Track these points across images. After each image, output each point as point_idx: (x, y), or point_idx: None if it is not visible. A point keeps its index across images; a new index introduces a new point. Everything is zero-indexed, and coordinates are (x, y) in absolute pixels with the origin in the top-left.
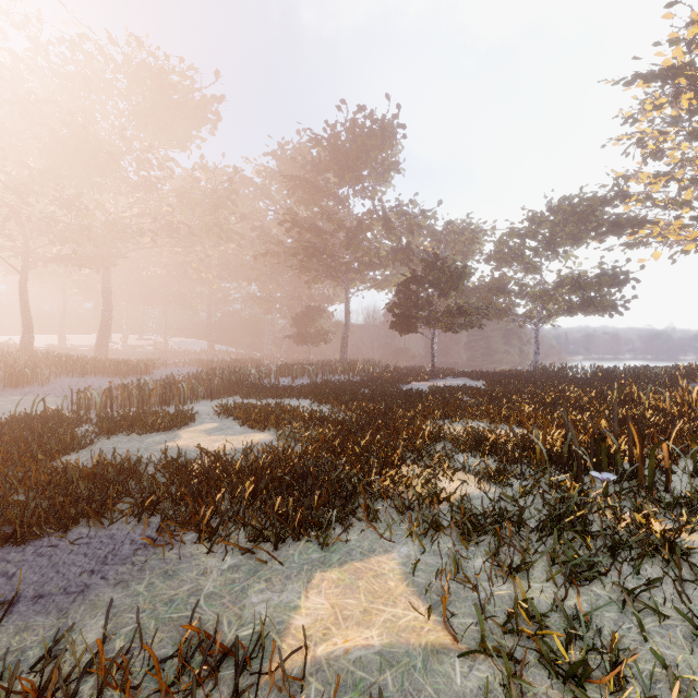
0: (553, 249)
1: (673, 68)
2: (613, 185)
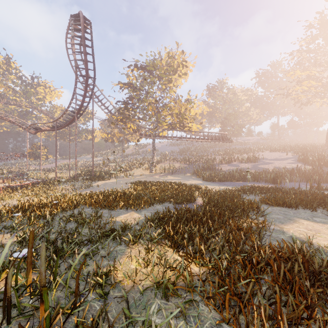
0: None
1: None
2: None
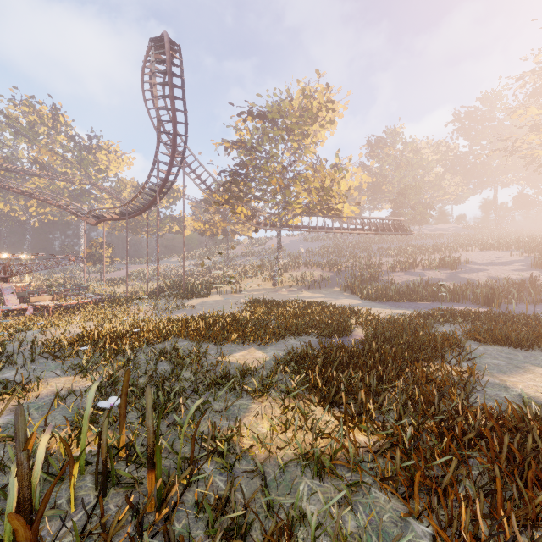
0: None
1: None
2: None
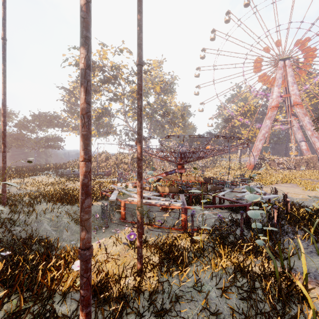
0: (40, 128)
1: (70, 91)
2: (55, 115)
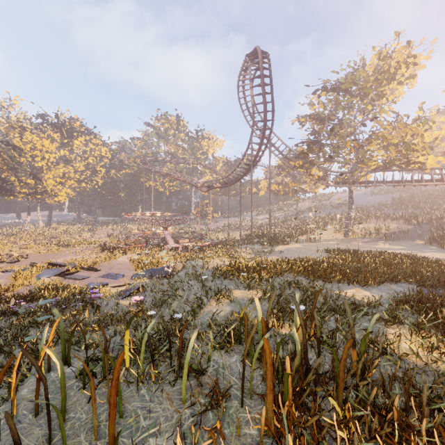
0: None
1: None
2: None
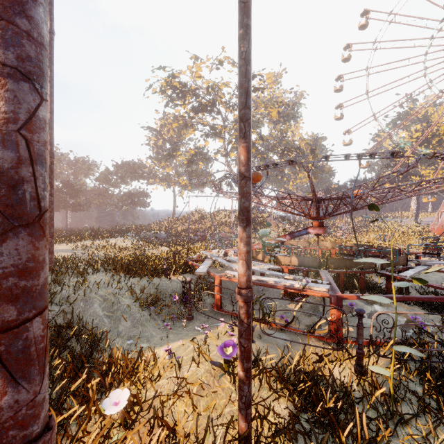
0: (123, 180)
1: (157, 131)
2: (140, 164)
